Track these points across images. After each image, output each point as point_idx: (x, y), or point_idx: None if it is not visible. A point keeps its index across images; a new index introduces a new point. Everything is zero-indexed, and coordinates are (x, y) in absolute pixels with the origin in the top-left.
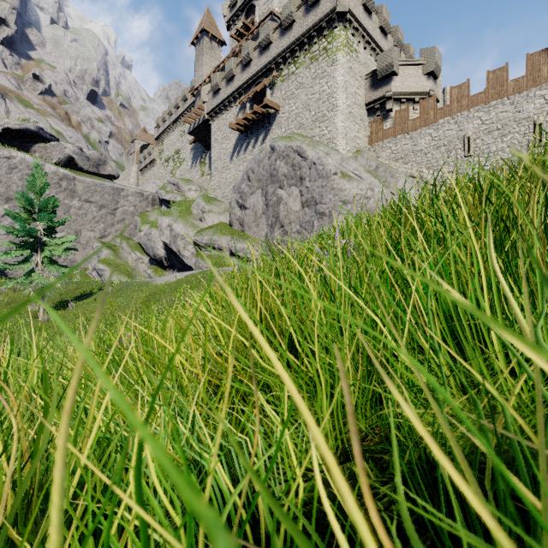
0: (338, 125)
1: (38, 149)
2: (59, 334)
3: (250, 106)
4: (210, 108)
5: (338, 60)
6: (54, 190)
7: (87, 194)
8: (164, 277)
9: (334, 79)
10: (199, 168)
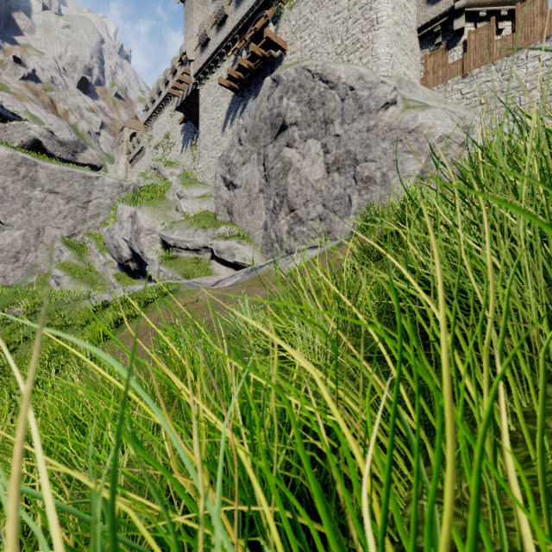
0: (380, 51)
1: None
2: None
3: (247, 55)
4: (197, 68)
5: None
6: (10, 178)
7: (52, 183)
8: (104, 294)
9: None
10: (189, 152)
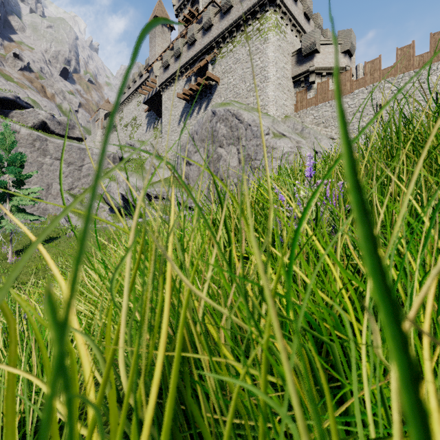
0: (269, 94)
1: (16, 115)
2: (24, 274)
3: (195, 79)
4: (161, 81)
5: (269, 39)
6: (29, 149)
7: (57, 153)
8: (120, 224)
9: (266, 55)
10: (152, 132)
